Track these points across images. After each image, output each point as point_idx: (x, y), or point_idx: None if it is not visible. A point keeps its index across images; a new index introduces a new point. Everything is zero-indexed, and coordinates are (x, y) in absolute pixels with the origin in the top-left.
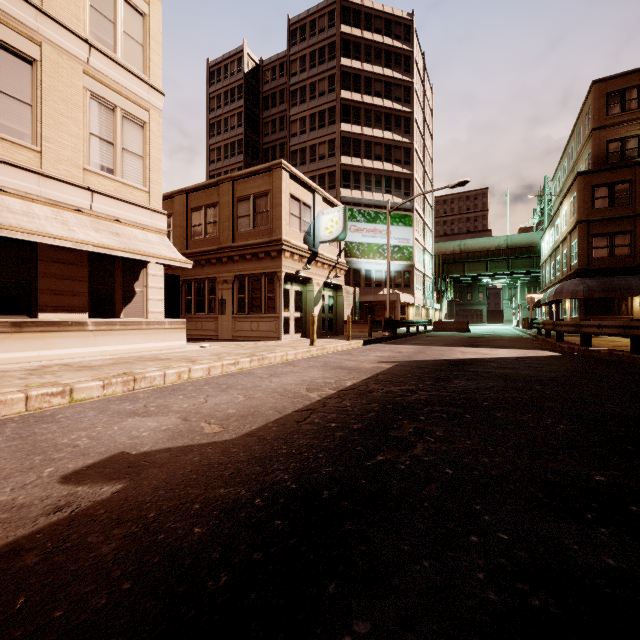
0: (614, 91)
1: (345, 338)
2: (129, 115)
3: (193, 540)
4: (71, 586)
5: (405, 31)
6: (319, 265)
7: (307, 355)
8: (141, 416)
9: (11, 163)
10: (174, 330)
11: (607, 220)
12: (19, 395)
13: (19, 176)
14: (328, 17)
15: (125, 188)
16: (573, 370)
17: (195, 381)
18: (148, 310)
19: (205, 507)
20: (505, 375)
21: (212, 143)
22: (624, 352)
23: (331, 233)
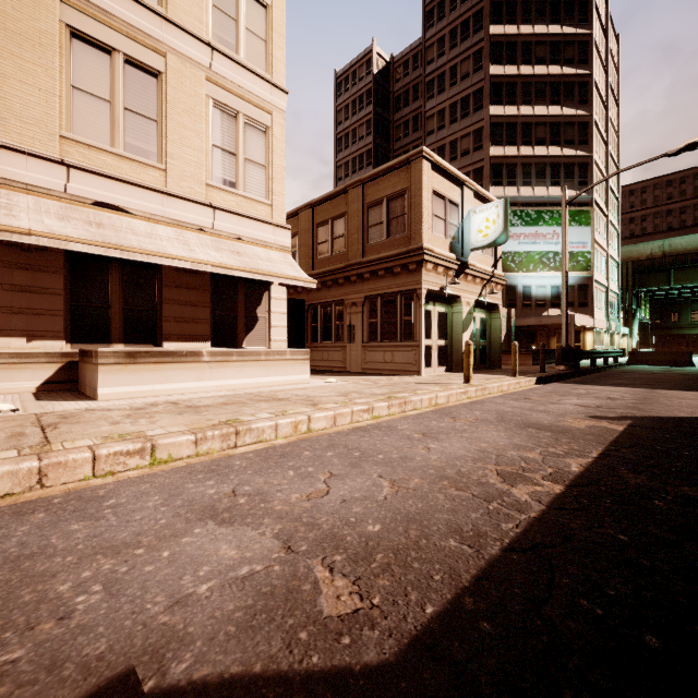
0: None
1: (506, 373)
2: (251, 121)
3: None
4: None
5: None
6: (469, 279)
7: (463, 398)
8: (218, 521)
9: (138, 184)
10: (296, 361)
11: None
12: (84, 454)
13: (145, 197)
14: None
15: (247, 202)
16: None
17: (315, 439)
18: (271, 338)
19: None
20: None
21: (339, 159)
22: None
23: (486, 236)
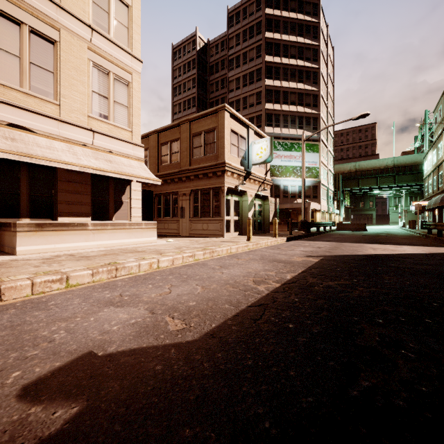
0: None
1: (271, 235)
2: (118, 77)
3: None
4: None
5: (313, 8)
6: (252, 181)
7: (245, 249)
8: (115, 306)
9: (40, 113)
10: (148, 229)
11: None
12: (26, 282)
13: (45, 122)
14: (256, 4)
15: (116, 129)
16: None
17: (162, 271)
18: (131, 215)
19: None
20: (429, 271)
21: (175, 100)
22: None
23: (261, 157)
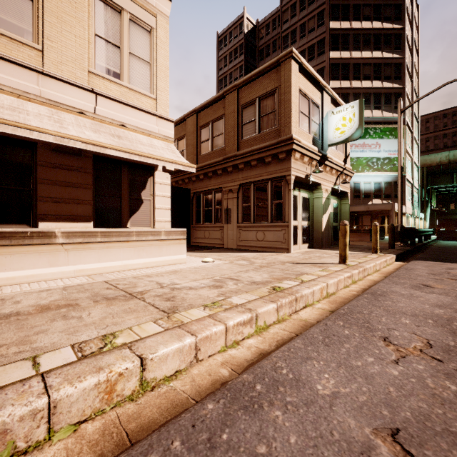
0: None
1: (362, 250)
2: (136, 19)
3: None
4: None
5: None
6: (327, 170)
7: (348, 282)
8: None
9: (6, 58)
10: (171, 242)
11: None
12: None
13: (15, 73)
14: None
15: (132, 94)
16: None
17: None
18: (155, 219)
19: None
20: None
21: None
22: None
23: (343, 133)
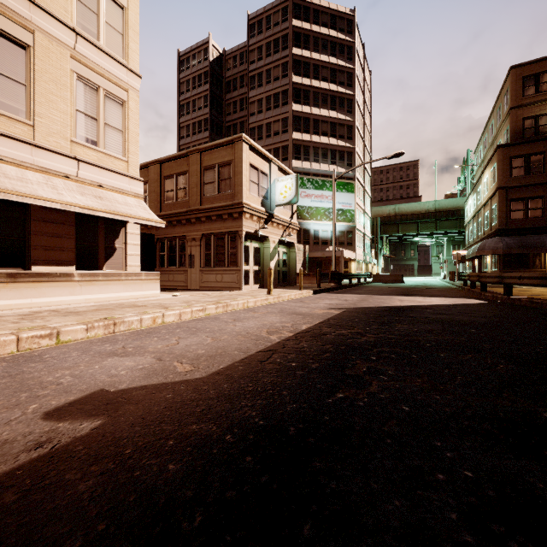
0: (529, 75)
1: (297, 288)
2: (110, 94)
3: (168, 477)
4: (47, 527)
5: (348, 25)
6: (275, 225)
7: (265, 303)
8: (120, 356)
9: (7, 135)
10: (149, 281)
11: (523, 186)
12: (11, 337)
13: (14, 146)
14: (282, 13)
15: (107, 158)
16: (500, 315)
17: (168, 325)
18: (127, 264)
19: (179, 443)
20: (441, 320)
21: (182, 121)
22: (542, 300)
23: (285, 197)
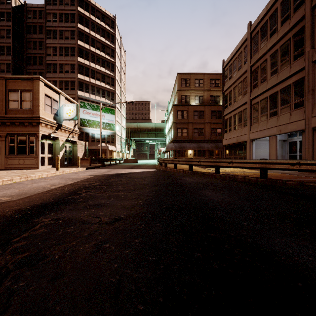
0: (183, 78)
1: (77, 167)
2: None
3: (8, 214)
4: None
5: (112, 23)
6: (63, 131)
7: (54, 175)
8: None
9: None
10: None
11: (181, 123)
12: None
13: None
14: None
15: None
16: (152, 174)
17: None
18: None
19: (10, 210)
20: (130, 177)
21: None
22: (173, 168)
23: (70, 116)
